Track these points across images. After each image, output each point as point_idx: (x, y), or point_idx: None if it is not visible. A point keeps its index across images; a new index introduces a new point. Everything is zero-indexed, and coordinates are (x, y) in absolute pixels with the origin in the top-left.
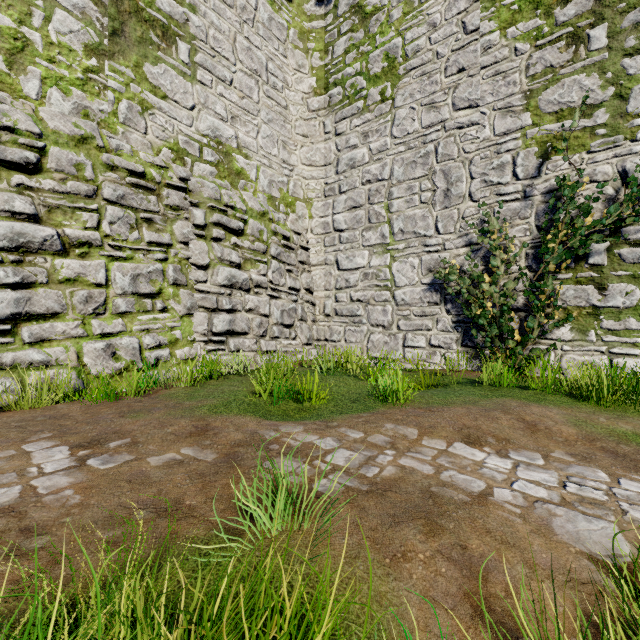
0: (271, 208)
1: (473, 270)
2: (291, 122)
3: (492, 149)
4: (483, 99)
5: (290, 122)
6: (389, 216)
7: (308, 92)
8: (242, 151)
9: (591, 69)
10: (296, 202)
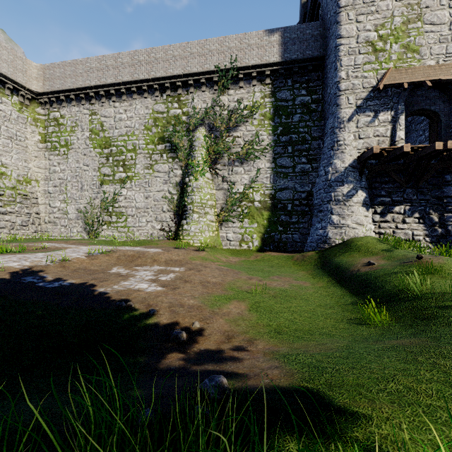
0: (18, 184)
1: (86, 211)
2: (29, 152)
3: (92, 179)
4: (90, 165)
5: (29, 152)
6: (66, 191)
7: (38, 141)
8: (4, 166)
9: (110, 167)
10: (32, 181)
